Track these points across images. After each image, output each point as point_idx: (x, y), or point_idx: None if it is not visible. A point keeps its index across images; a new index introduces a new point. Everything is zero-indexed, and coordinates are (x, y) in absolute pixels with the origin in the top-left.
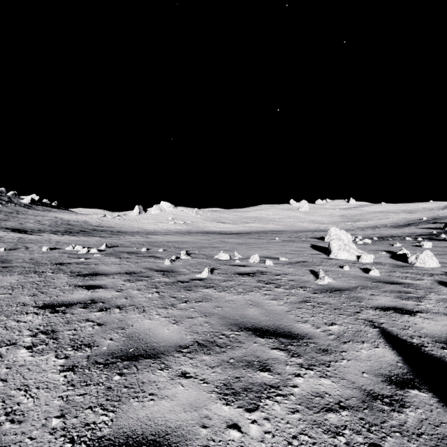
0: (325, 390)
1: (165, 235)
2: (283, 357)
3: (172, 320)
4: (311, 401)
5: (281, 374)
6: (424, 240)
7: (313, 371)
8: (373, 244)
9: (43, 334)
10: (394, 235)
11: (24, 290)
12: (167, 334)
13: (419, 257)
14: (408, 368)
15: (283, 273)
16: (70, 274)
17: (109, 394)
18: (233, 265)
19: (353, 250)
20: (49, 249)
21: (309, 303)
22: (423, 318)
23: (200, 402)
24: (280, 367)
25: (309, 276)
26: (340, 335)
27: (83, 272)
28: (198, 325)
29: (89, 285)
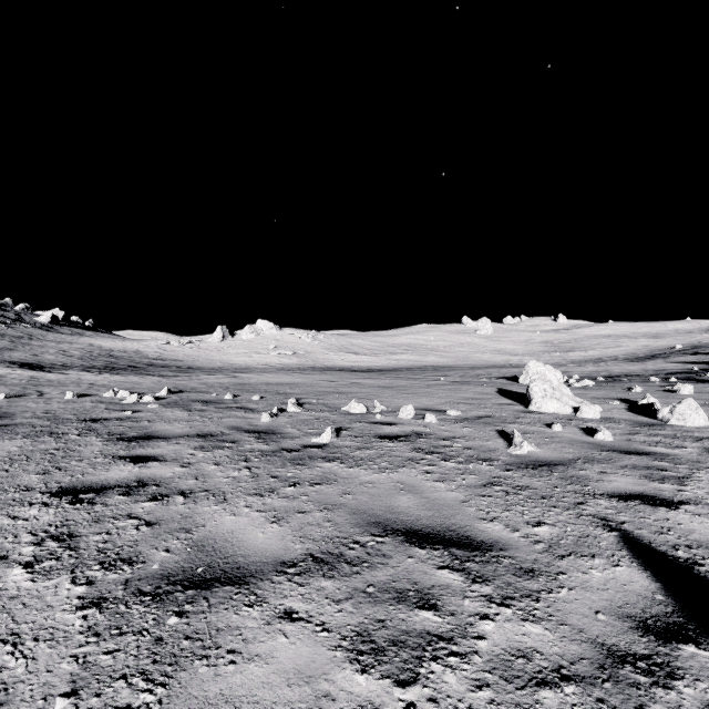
0: (532, 644)
1: (263, 372)
2: (459, 584)
3: (271, 517)
4: (509, 665)
5: (455, 615)
6: (680, 382)
7: (511, 609)
8: (597, 387)
9: (54, 540)
10: (631, 374)
11: (29, 465)
12: (263, 541)
13: (676, 409)
14: (675, 604)
15: (453, 436)
16: (108, 437)
17: (158, 652)
18: (372, 422)
19: (567, 398)
20: (76, 396)
21: (499, 487)
22: (691, 514)
23: (316, 667)
24: (453, 601)
25: (497, 442)
26: (553, 544)
27: (128, 433)
28: (314, 525)
29: (136, 455)
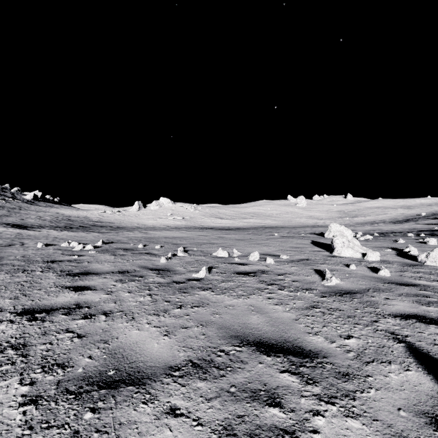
0: (355, 437)
1: (163, 230)
2: (296, 385)
3: (164, 331)
4: None
5: (295, 411)
6: (427, 236)
7: (336, 406)
8: (375, 240)
9: (13, 349)
10: (395, 231)
11: (5, 292)
12: (157, 349)
13: (430, 255)
14: None
15: (285, 272)
16: (60, 273)
17: None
18: (232, 263)
19: (358, 247)
20: (44, 246)
21: (318, 309)
22: None
23: None
24: (293, 399)
25: (314, 276)
26: (360, 352)
27: (74, 270)
28: (193, 337)
29: (77, 286)
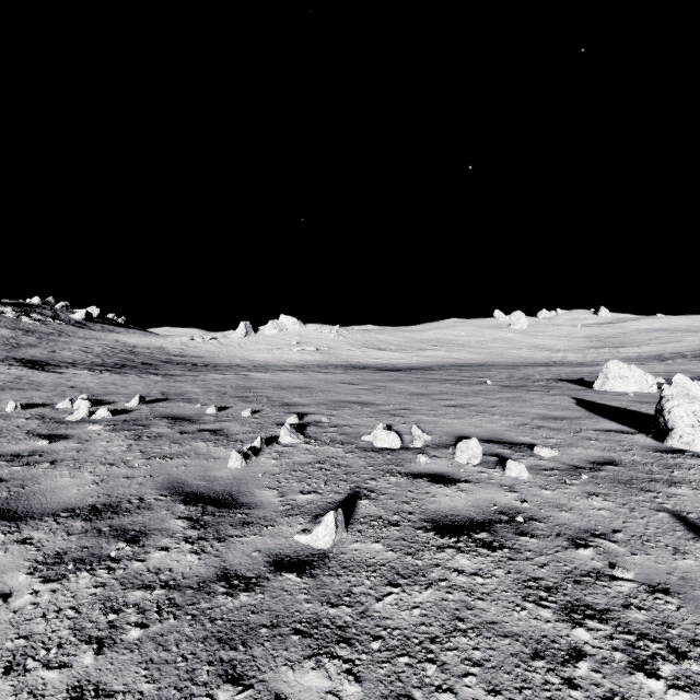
0: None
1: (279, 371)
2: None
3: None
4: None
5: None
6: None
7: None
8: None
9: None
10: None
11: None
12: None
13: None
14: None
15: (589, 528)
16: None
17: None
18: (413, 473)
19: None
20: (19, 408)
21: None
22: None
23: None
24: None
25: None
26: None
27: None
28: None
29: None
